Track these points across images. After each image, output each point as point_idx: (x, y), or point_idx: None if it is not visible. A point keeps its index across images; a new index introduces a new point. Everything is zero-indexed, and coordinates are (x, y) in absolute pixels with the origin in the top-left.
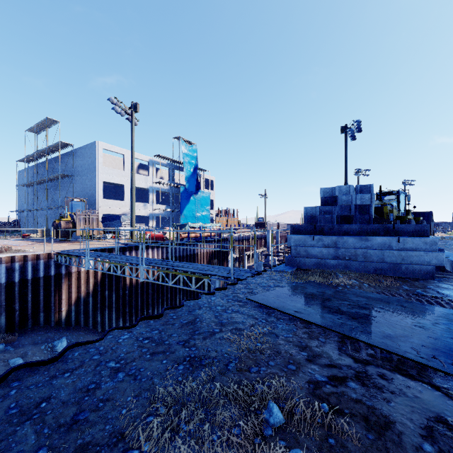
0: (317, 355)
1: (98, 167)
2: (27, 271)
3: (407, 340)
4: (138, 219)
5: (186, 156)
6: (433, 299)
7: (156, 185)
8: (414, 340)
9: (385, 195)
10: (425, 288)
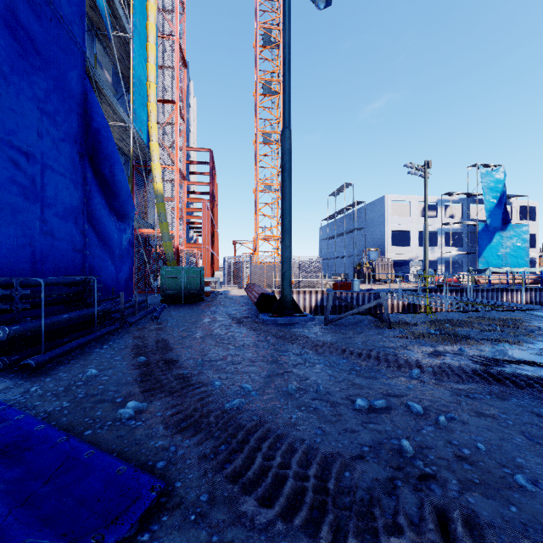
0: None
1: (387, 218)
2: (359, 300)
3: None
4: (423, 264)
5: (487, 184)
6: None
7: (445, 226)
8: None
9: None
10: None
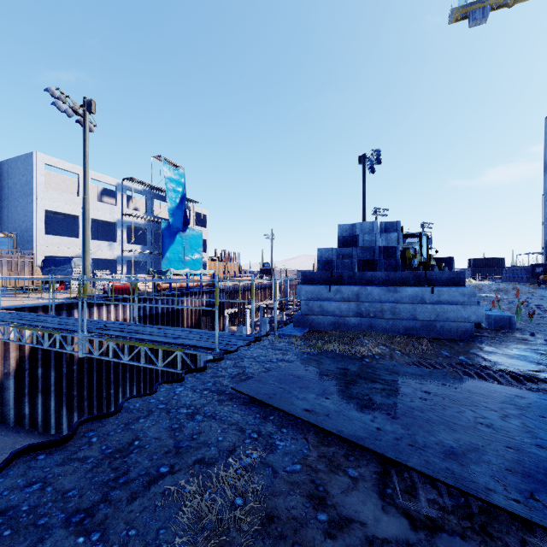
0: (346, 518)
1: (37, 189)
2: None
3: (480, 458)
4: (101, 264)
5: (170, 181)
6: (483, 370)
7: (128, 219)
8: (490, 458)
9: (407, 238)
10: (468, 353)
